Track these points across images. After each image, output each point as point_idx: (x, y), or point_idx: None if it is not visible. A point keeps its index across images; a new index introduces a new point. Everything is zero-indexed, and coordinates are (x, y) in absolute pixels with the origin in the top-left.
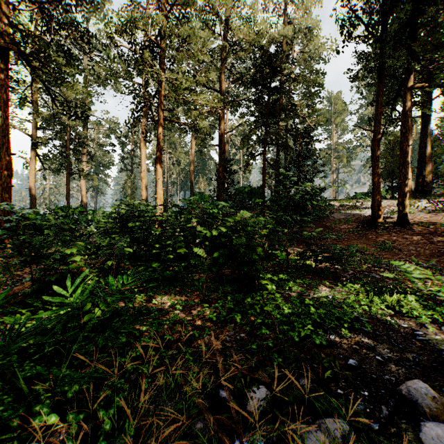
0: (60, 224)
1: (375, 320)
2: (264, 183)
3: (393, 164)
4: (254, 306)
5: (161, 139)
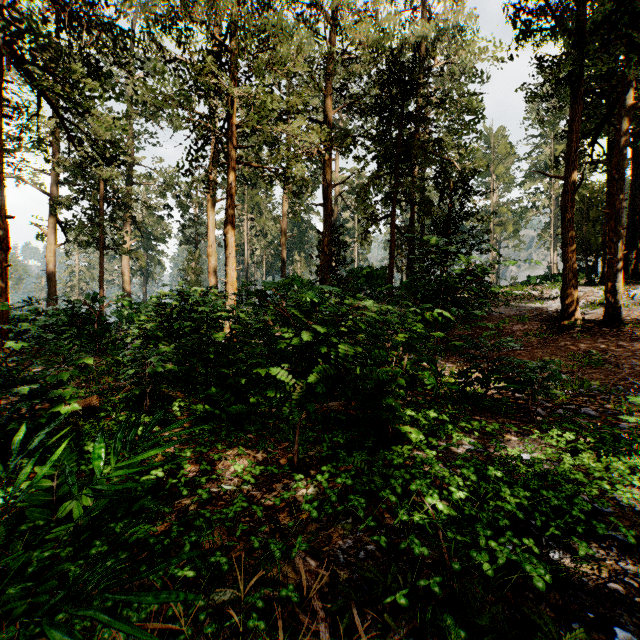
0: (45, 324)
1: (627, 512)
2: (392, 261)
3: (588, 233)
4: (391, 481)
5: (233, 193)
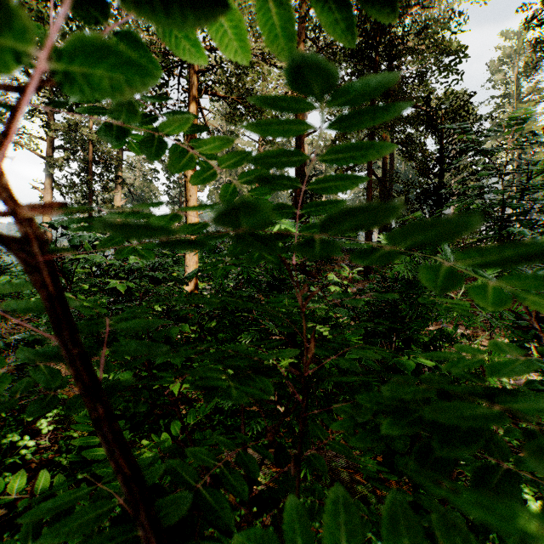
0: None
1: None
2: None
3: None
4: None
5: None
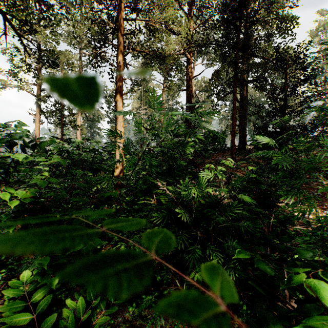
0: None
1: None
2: (235, 123)
3: None
4: None
5: (121, 69)
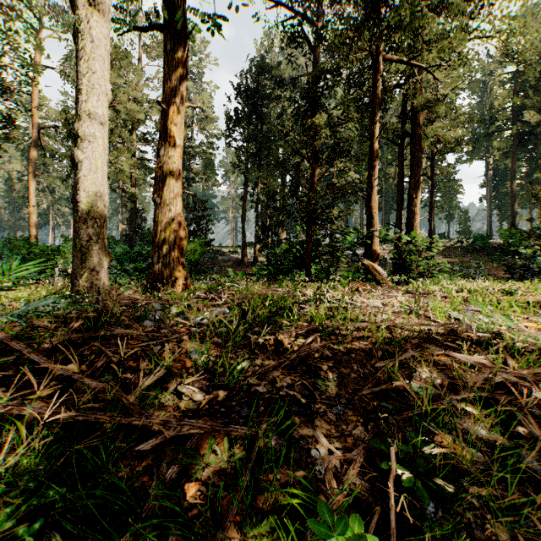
0: None
1: None
2: None
3: None
4: None
5: None
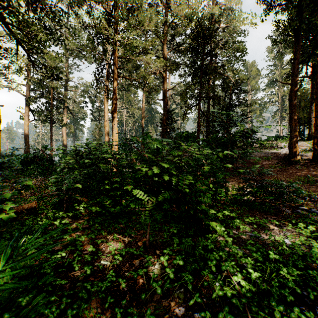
0: None
1: None
2: (199, 128)
3: (300, 114)
4: (208, 262)
5: (116, 92)
